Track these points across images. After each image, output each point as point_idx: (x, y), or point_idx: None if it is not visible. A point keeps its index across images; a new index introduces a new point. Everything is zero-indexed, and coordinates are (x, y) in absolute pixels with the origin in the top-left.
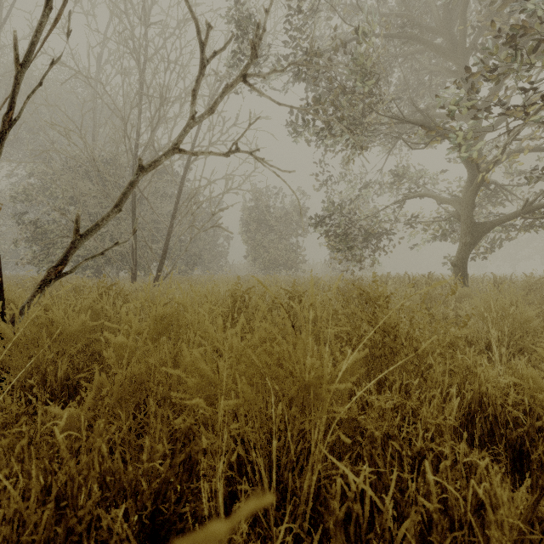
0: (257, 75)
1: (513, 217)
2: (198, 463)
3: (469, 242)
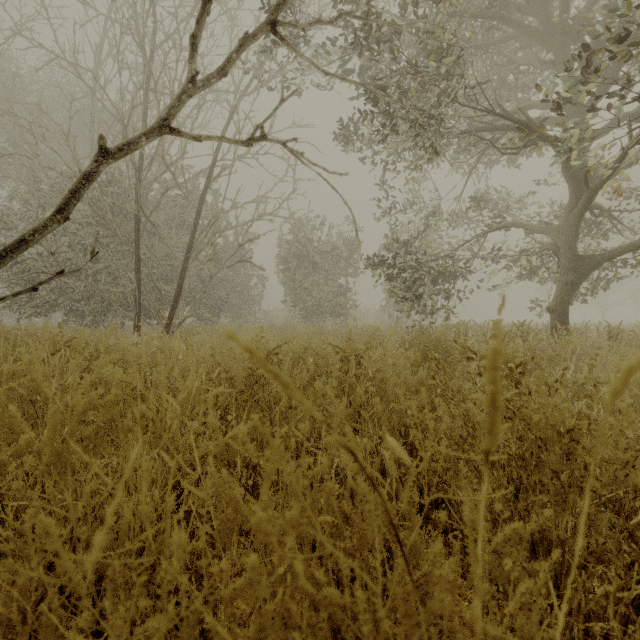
0: (292, 24)
1: (630, 248)
2: None
3: (572, 281)
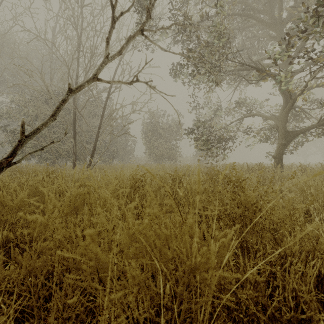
0: (150, 30)
1: (312, 127)
2: (98, 323)
3: (284, 143)
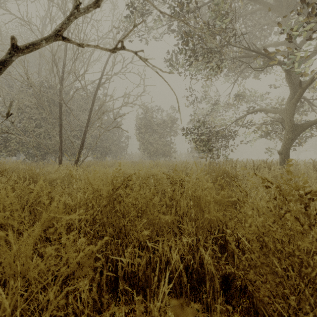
0: None
1: None
2: None
3: (291, 138)
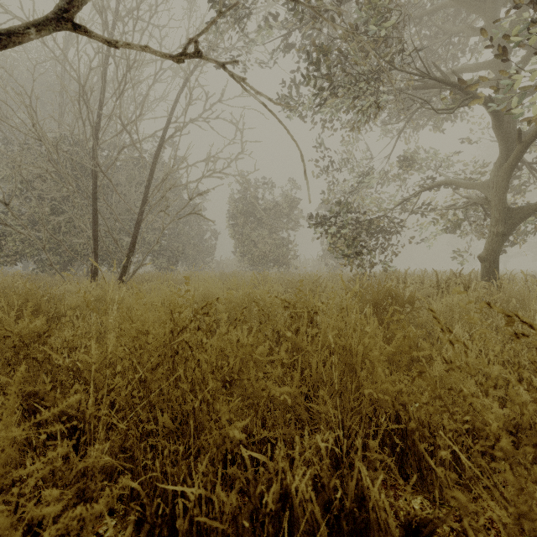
0: None
1: None
2: None
3: (502, 232)
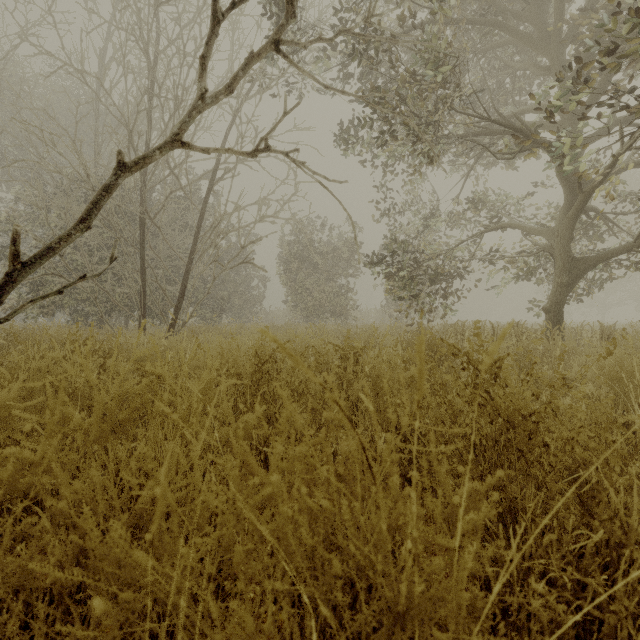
0: (295, 42)
1: (623, 250)
2: None
3: (566, 282)
